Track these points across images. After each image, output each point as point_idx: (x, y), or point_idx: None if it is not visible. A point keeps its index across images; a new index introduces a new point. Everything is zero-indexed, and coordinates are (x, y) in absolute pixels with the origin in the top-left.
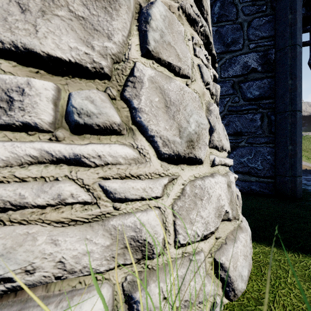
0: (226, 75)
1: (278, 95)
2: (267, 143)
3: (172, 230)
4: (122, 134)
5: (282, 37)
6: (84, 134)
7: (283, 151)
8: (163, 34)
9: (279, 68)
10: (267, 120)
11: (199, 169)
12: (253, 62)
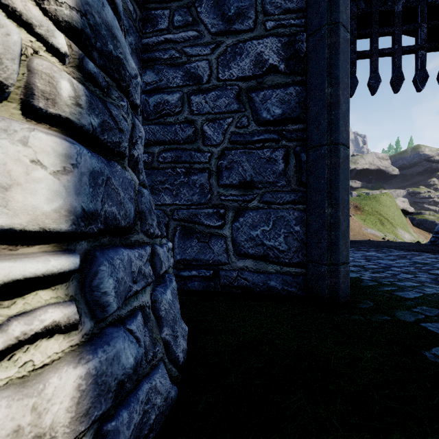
0: (226, 76)
1: (311, 114)
2: (295, 202)
3: None
4: None
5: (316, 9)
6: None
7: (318, 218)
8: None
9: (313, 66)
10: (295, 161)
11: None
12: (272, 55)
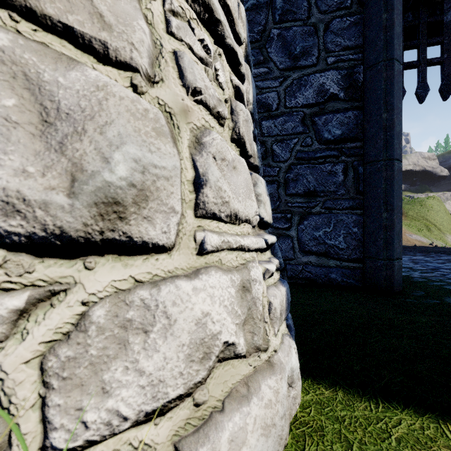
0: (293, 104)
1: (368, 135)
2: (353, 208)
3: (36, 421)
4: None
5: (373, 48)
6: None
7: (374, 221)
8: None
9: (370, 94)
10: (353, 173)
11: (153, 264)
12: (332, 85)
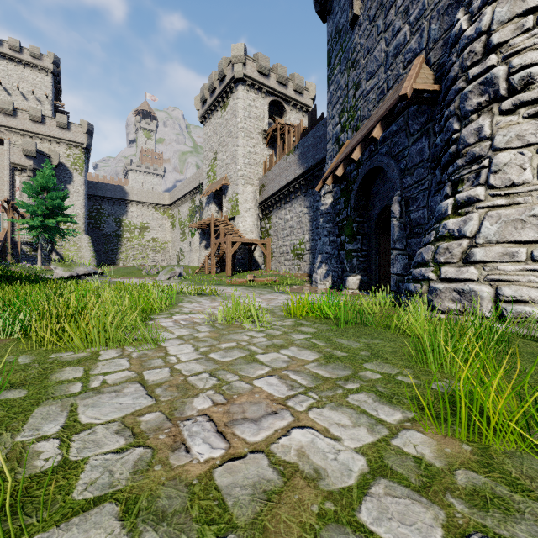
0: None
1: None
2: None
3: None
4: None
5: None
6: (537, 262)
7: None
8: None
9: None
10: None
11: None
12: None
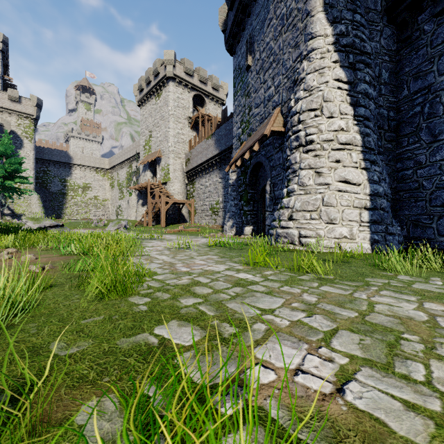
0: (433, 160)
1: None
2: None
3: (326, 234)
4: (318, 219)
5: None
6: (313, 220)
7: None
8: (326, 201)
9: None
10: None
11: (335, 225)
12: None
